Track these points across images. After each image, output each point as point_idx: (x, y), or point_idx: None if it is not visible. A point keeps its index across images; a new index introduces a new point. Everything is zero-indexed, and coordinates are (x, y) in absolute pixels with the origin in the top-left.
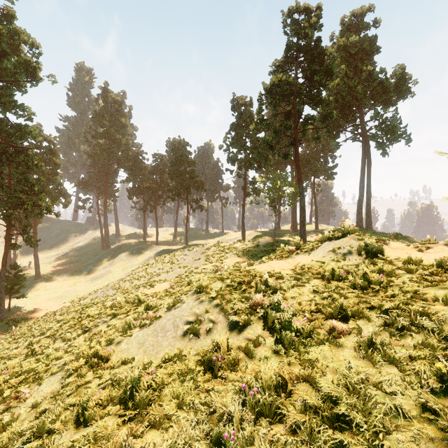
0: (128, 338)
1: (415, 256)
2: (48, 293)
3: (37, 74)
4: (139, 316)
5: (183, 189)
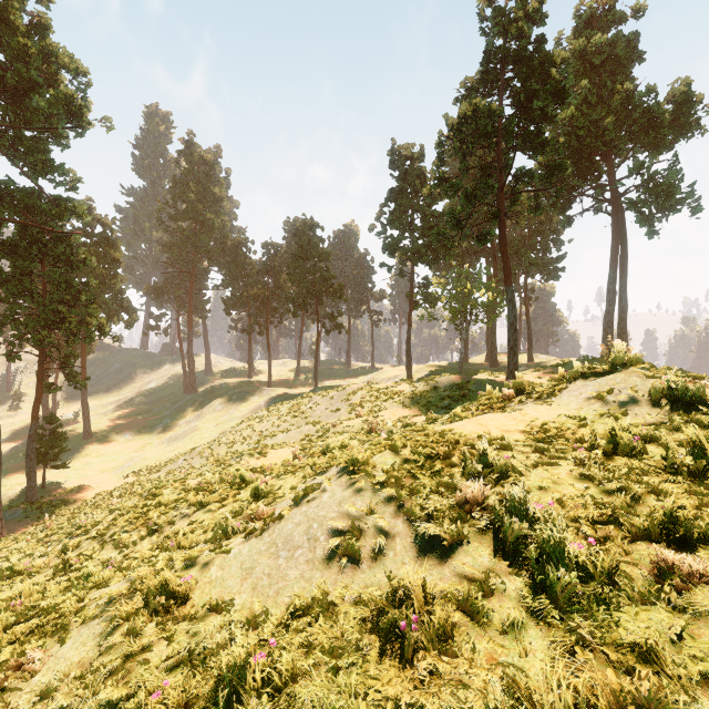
0: (223, 556)
1: None
2: (103, 461)
3: (84, 116)
4: (243, 507)
5: (310, 298)
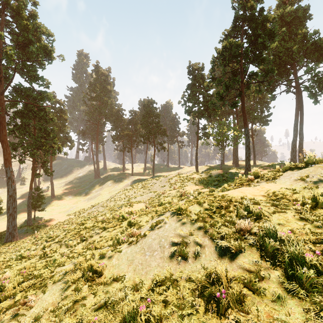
0: (118, 254)
1: None
2: (59, 208)
3: (51, 55)
4: (124, 230)
5: (151, 135)
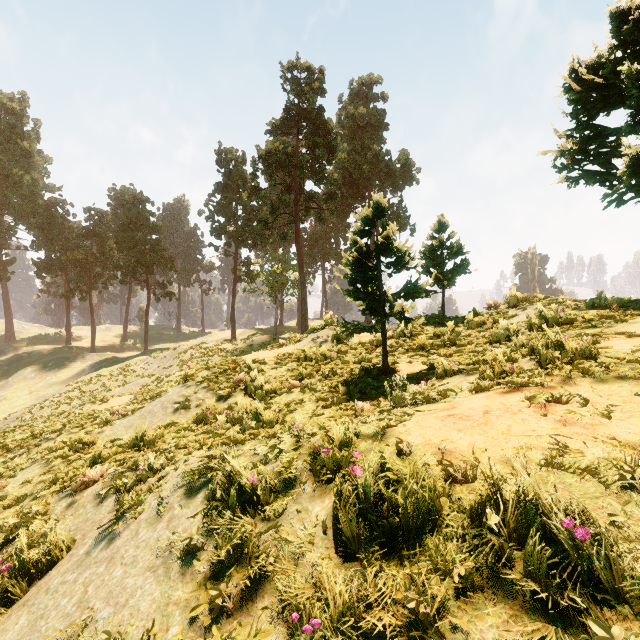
0: (111, 426)
1: (365, 340)
2: None
3: None
4: None
5: (140, 267)
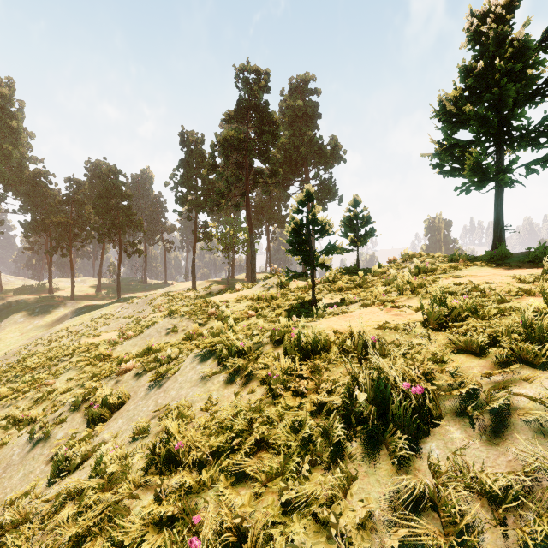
0: (121, 345)
1: (301, 285)
2: None
3: None
4: None
5: (114, 228)
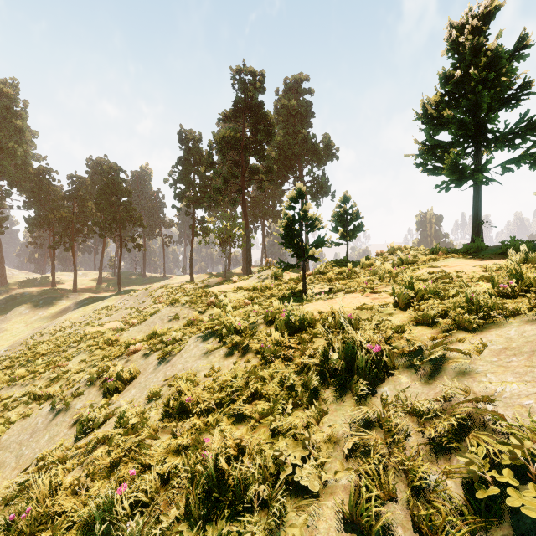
0: (127, 331)
1: (294, 277)
2: None
3: None
4: None
5: (115, 223)
